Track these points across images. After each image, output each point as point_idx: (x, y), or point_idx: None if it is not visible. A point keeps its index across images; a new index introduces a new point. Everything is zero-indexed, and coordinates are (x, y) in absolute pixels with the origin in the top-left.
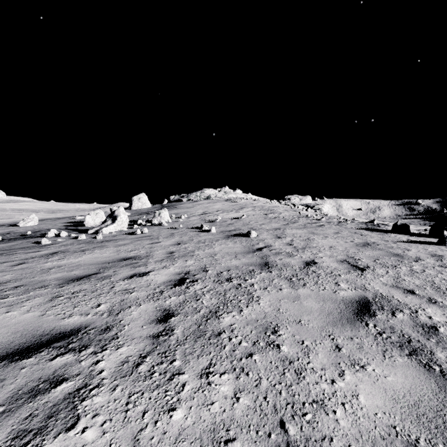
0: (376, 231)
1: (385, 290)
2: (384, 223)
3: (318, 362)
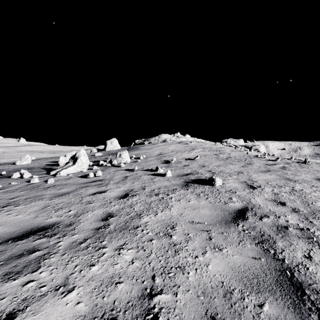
0: None
1: None
2: None
3: None
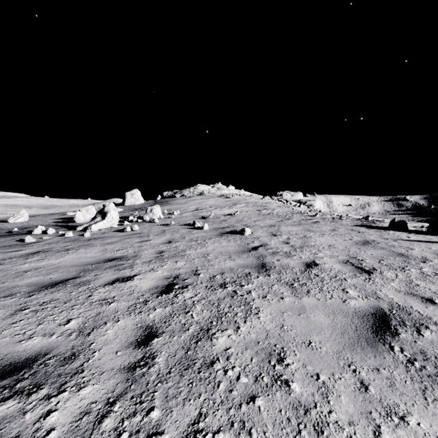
0: (373, 228)
1: (400, 298)
2: (378, 220)
3: (343, 410)
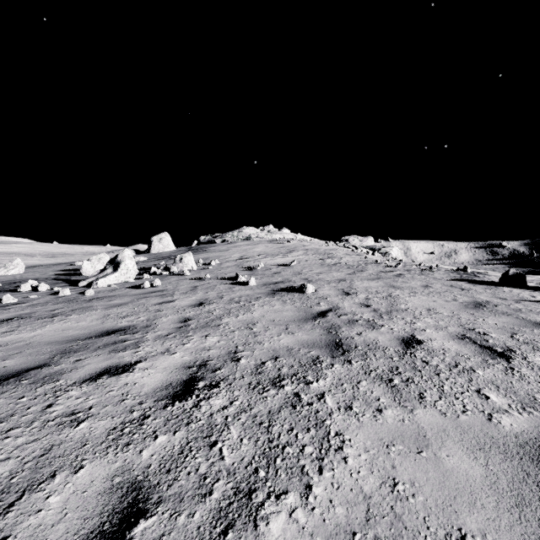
0: (479, 283)
1: None
2: (479, 272)
3: None
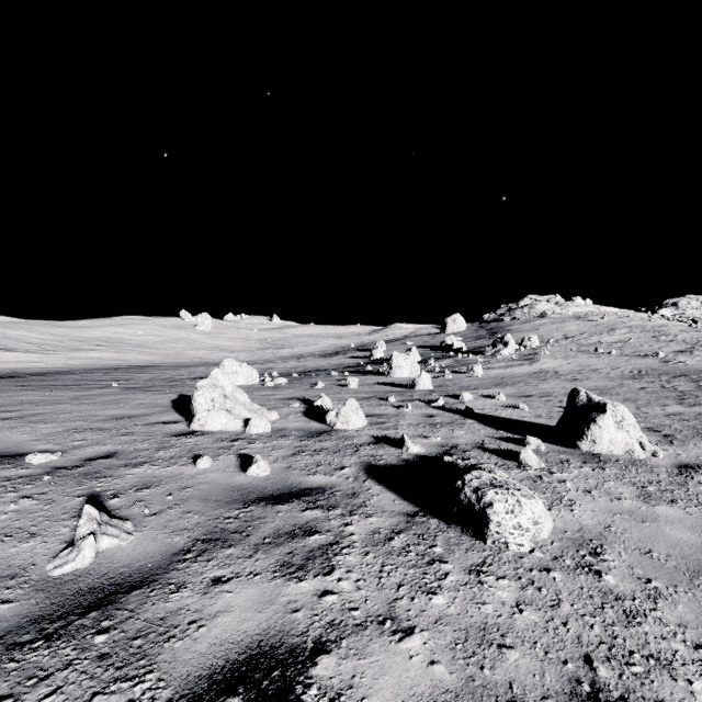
0: None
1: None
2: None
3: None
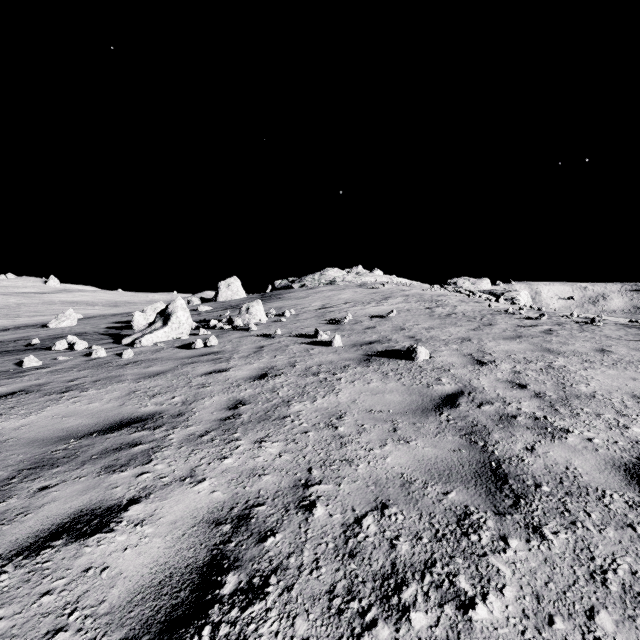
0: None
1: None
2: None
3: None
